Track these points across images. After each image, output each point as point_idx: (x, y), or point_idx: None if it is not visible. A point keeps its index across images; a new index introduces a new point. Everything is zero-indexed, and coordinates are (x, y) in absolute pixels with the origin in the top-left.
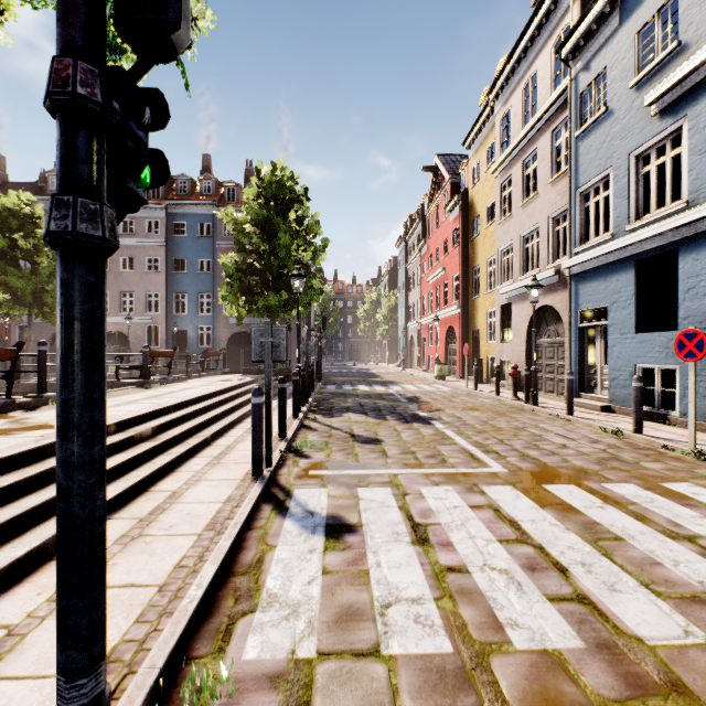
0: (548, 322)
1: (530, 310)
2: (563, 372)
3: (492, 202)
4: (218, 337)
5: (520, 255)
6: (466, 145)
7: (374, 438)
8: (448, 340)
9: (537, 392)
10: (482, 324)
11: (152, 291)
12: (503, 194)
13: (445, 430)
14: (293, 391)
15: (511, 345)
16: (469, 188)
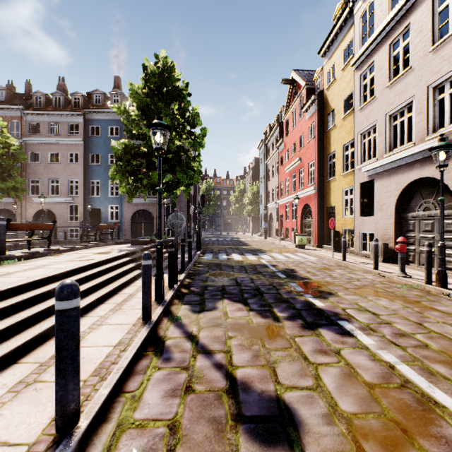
0: (424, 195)
1: (400, 184)
2: (447, 246)
3: (349, 94)
4: (124, 213)
5: (385, 133)
6: (321, 53)
7: (276, 401)
8: (303, 215)
9: (408, 264)
10: (338, 201)
11: (73, 179)
12: (363, 82)
13: (389, 359)
14: (143, 281)
15: (374, 219)
16: (323, 89)
